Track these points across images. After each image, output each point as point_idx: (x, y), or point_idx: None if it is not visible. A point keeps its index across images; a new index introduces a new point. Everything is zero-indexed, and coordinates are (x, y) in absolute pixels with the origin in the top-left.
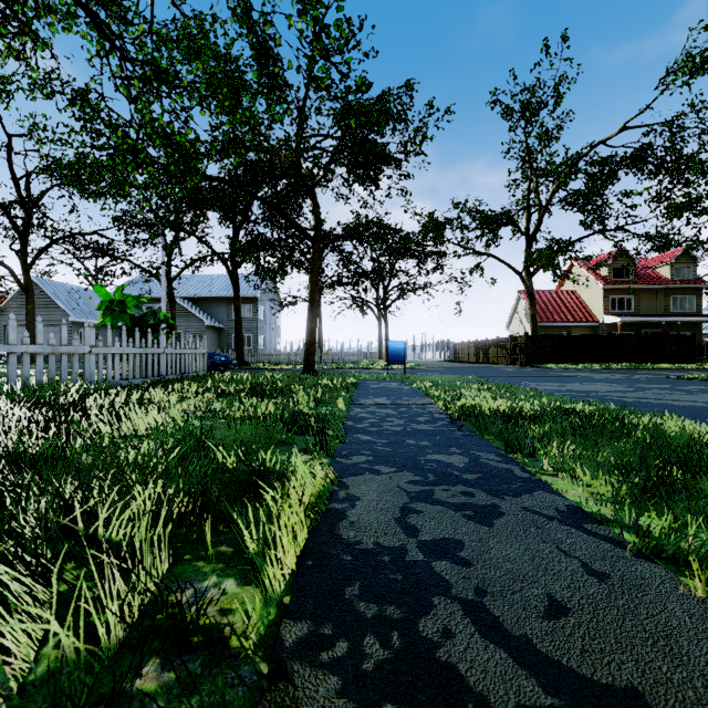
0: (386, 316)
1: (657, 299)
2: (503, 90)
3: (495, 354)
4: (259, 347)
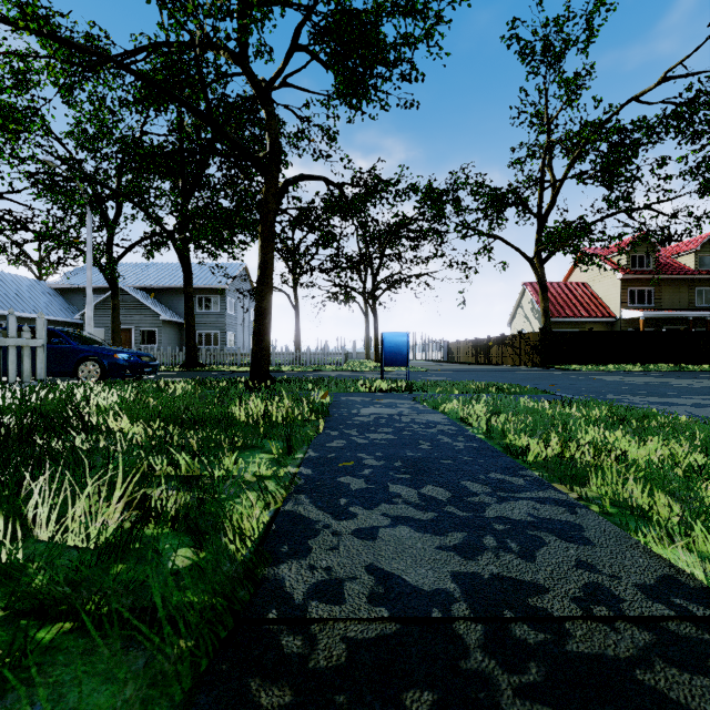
0: (375, 309)
1: (681, 291)
2: (524, 21)
3: (499, 354)
4: (228, 346)
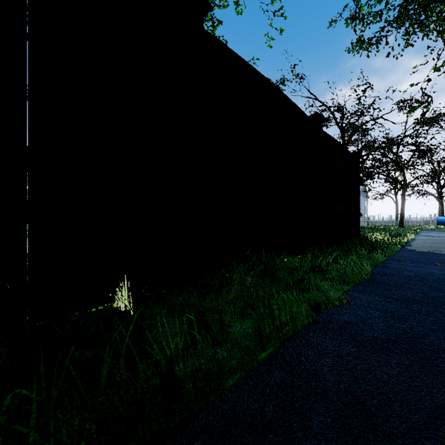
0: (442, 202)
1: None
2: None
3: None
4: None
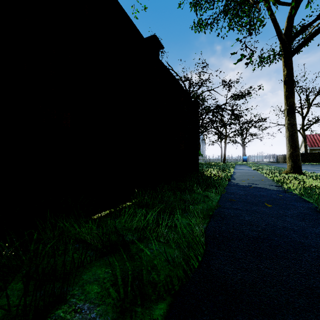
0: (244, 147)
1: None
2: None
3: None
4: None
